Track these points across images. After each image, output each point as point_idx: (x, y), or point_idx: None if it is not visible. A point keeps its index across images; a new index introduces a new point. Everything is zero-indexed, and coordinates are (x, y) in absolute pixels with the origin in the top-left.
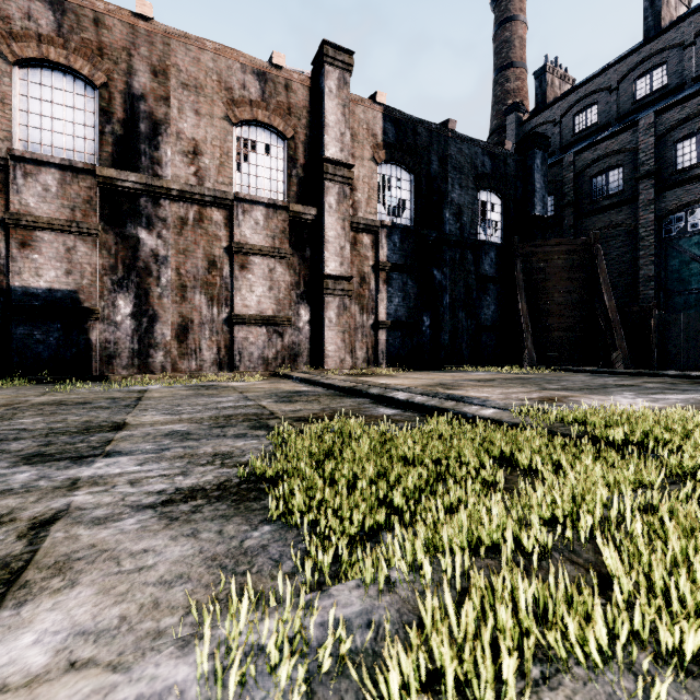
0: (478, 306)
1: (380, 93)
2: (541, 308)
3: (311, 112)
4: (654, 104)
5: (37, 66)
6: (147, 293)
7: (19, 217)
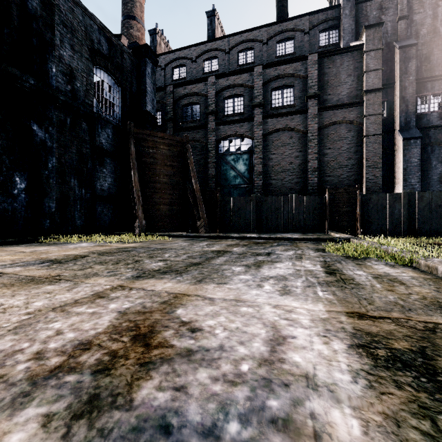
0: (94, 177)
1: None
2: (151, 186)
3: None
4: None
5: None
6: None
7: None
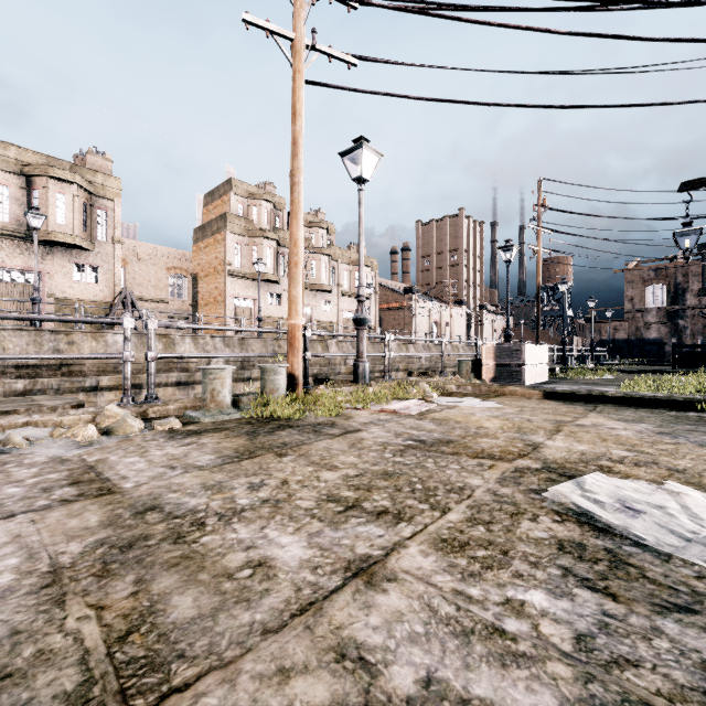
0: None
1: None
2: None
3: None
4: None
5: (650, 285)
6: (680, 337)
7: (647, 323)
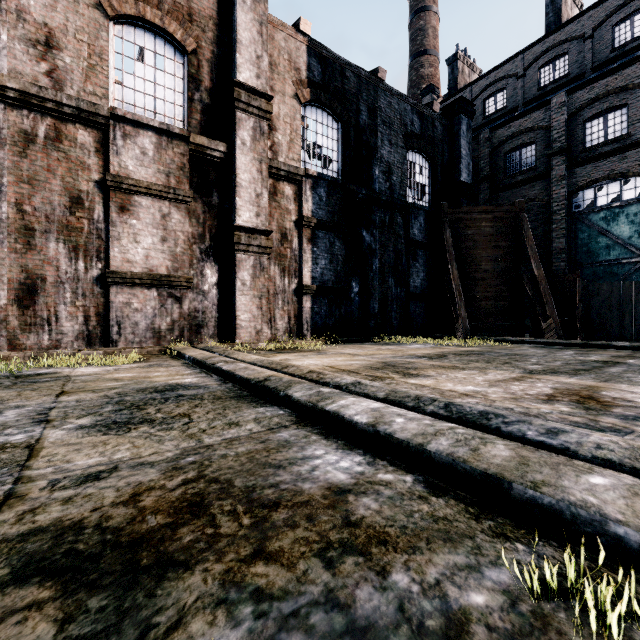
0: (407, 273)
1: (304, 20)
2: (469, 277)
3: (219, 25)
4: (557, 91)
5: None
6: None
7: None
